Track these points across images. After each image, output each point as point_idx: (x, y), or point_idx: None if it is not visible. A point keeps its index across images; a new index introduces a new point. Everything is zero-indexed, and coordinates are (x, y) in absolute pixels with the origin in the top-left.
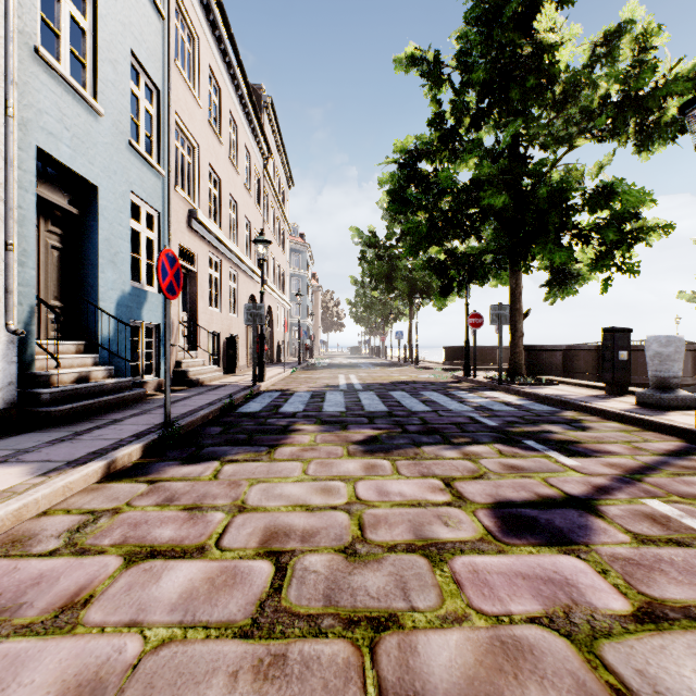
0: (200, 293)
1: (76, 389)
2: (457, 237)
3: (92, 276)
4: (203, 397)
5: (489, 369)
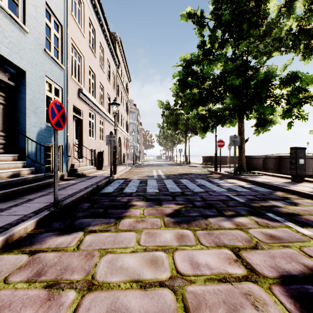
0: (84, 130)
1: (9, 181)
2: (212, 102)
3: (23, 119)
4: (83, 183)
5: (224, 167)
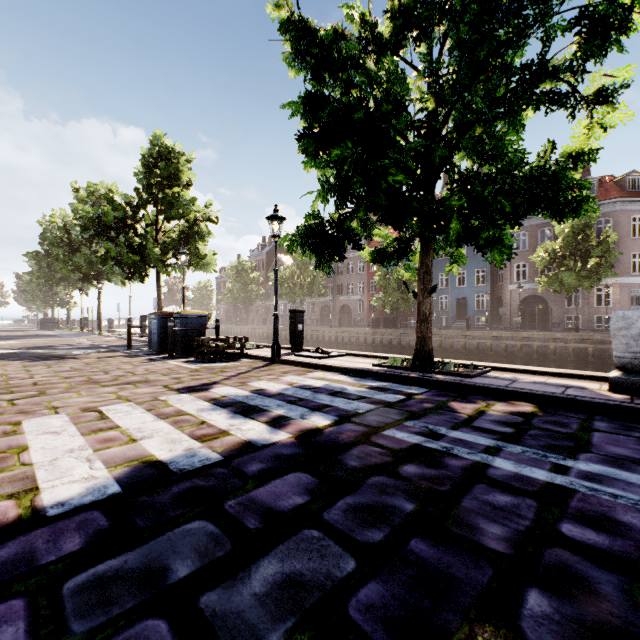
0: None
1: None
2: (38, 300)
3: None
4: None
5: None
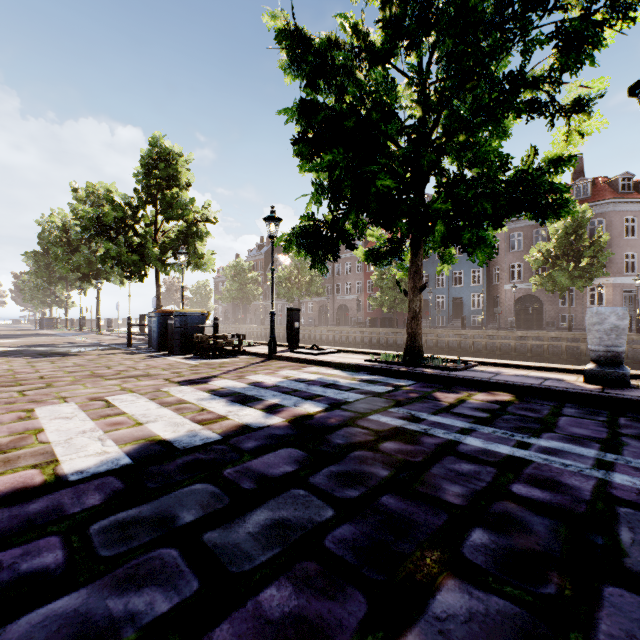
0: None
1: None
2: (36, 300)
3: None
4: None
5: None
